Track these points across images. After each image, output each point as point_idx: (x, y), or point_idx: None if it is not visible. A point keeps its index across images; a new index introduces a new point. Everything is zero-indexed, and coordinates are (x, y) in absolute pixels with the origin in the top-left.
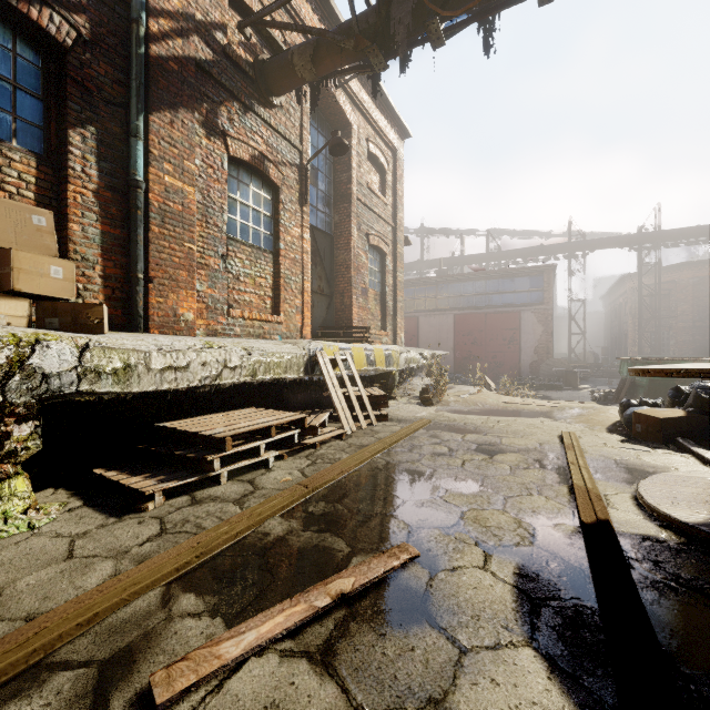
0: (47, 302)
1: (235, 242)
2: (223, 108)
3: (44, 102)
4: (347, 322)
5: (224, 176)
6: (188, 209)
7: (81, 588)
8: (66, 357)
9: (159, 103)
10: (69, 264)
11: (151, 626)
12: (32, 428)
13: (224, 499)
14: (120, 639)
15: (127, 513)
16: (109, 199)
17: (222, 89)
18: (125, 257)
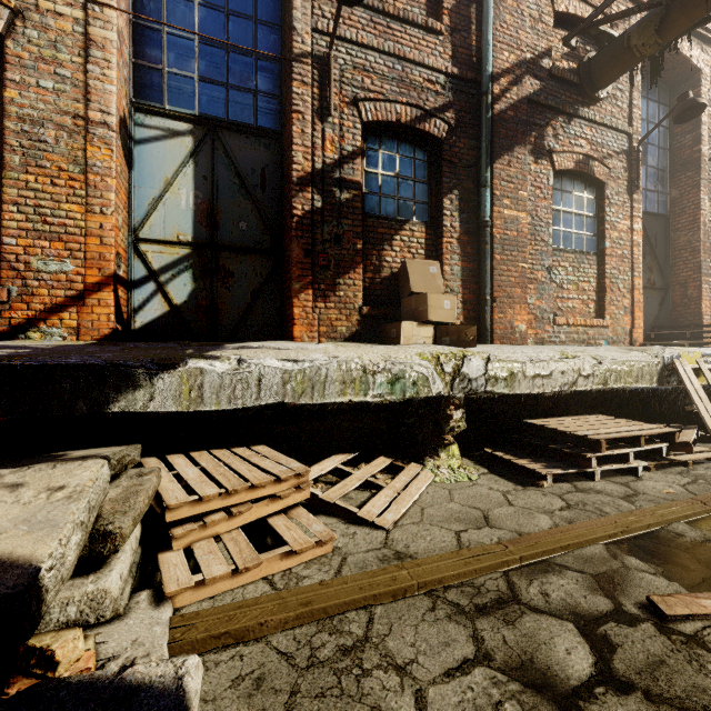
0: (442, 326)
1: (558, 252)
2: (548, 128)
3: (428, 184)
4: (693, 319)
5: (549, 192)
6: (520, 233)
7: (538, 526)
8: (479, 367)
9: (499, 151)
10: (452, 298)
11: (614, 567)
12: (461, 414)
13: (608, 494)
14: (595, 566)
15: (526, 485)
16: (465, 241)
17: (547, 111)
18: (476, 284)
